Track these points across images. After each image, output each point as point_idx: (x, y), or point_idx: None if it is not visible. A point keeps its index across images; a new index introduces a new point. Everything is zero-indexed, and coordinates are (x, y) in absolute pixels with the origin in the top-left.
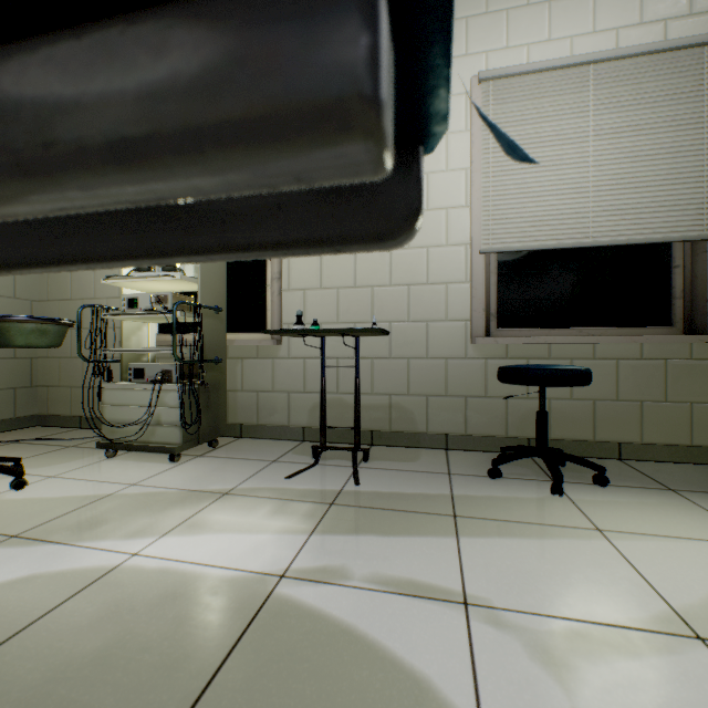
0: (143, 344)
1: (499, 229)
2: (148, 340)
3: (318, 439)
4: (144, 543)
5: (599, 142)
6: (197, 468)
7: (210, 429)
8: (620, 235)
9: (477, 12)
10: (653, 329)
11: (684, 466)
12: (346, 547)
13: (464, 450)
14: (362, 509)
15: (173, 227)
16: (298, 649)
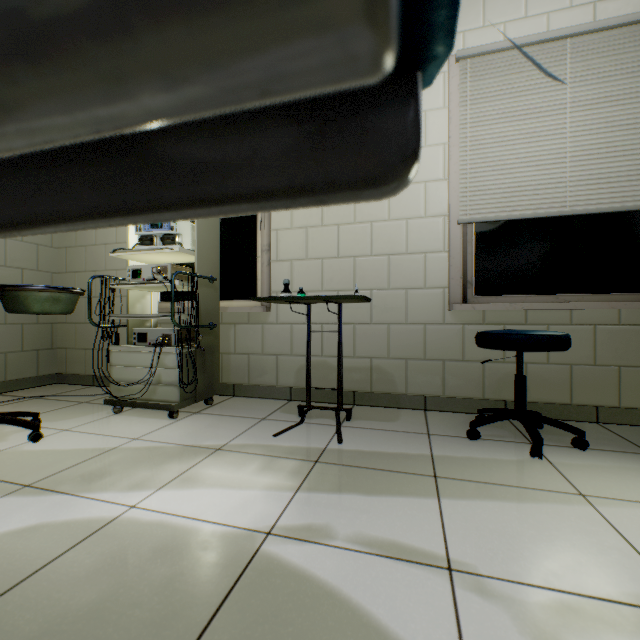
0: (146, 311)
1: (476, 200)
2: (151, 307)
3: (303, 399)
4: (142, 496)
5: (576, 113)
6: (193, 424)
7: (206, 389)
8: (597, 203)
9: None
10: (631, 295)
11: None
12: (330, 505)
13: (441, 411)
14: (345, 467)
15: (142, 180)
16: (282, 611)
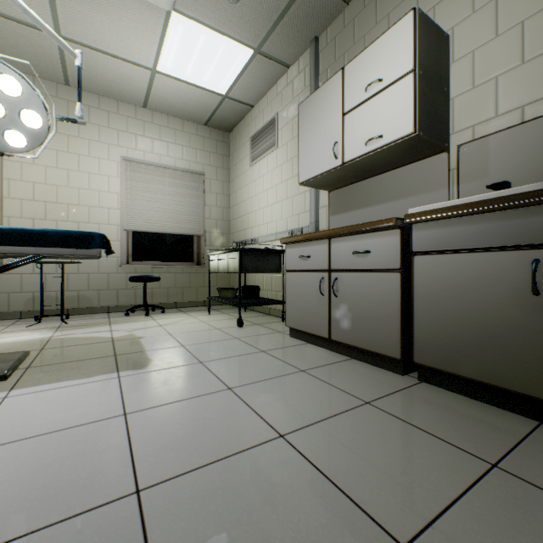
0: None
1: (133, 221)
2: None
3: (32, 316)
4: None
5: (170, 196)
6: None
7: None
8: (176, 230)
9: (123, 129)
10: (188, 263)
11: (194, 307)
12: (72, 331)
13: (117, 312)
14: (73, 327)
15: None
16: (67, 340)
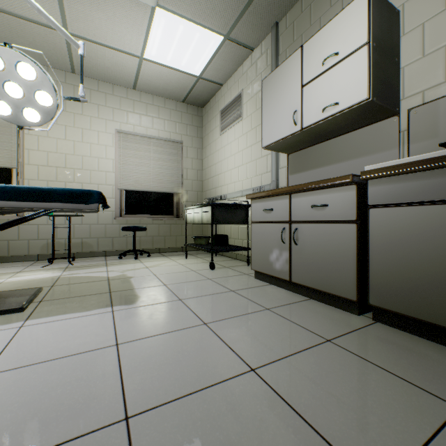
0: None
1: (124, 182)
2: None
3: (46, 259)
4: (4, 280)
5: (154, 161)
6: None
7: None
8: (159, 189)
9: (117, 107)
10: (169, 216)
11: (174, 252)
12: (76, 271)
13: (112, 256)
14: (78, 267)
15: None
16: (72, 278)
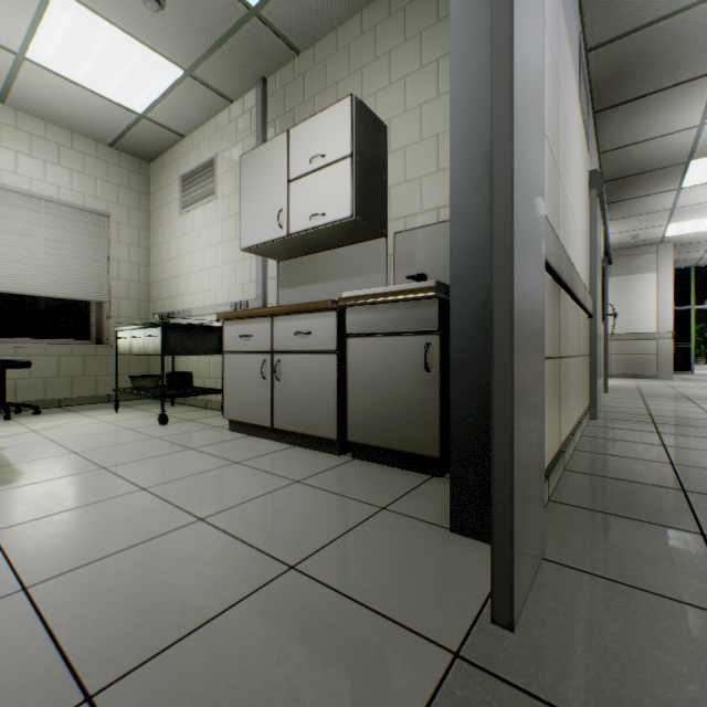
0: None
1: None
2: None
3: None
4: None
5: (48, 242)
6: None
7: None
8: (61, 293)
9: None
10: (82, 341)
11: (92, 405)
12: None
13: None
14: None
15: None
16: None
